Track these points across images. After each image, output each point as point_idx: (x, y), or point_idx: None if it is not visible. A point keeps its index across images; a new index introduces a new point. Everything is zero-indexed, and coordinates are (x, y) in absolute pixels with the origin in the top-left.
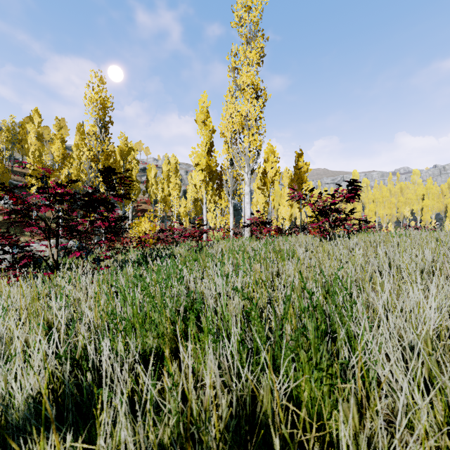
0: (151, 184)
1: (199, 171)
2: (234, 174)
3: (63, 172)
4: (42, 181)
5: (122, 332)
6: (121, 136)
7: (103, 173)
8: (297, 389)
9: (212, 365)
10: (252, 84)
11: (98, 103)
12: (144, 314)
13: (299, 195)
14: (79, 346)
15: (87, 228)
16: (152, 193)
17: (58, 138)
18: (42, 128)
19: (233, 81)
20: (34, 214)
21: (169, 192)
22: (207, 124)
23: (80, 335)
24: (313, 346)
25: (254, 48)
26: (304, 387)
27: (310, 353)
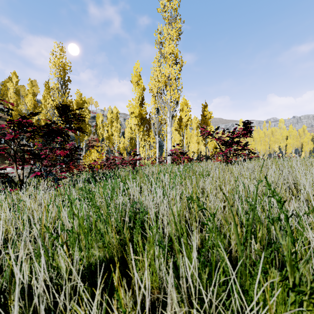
0: (99, 127)
1: (133, 118)
2: (159, 119)
3: (34, 117)
4: (8, 114)
5: (64, 247)
6: (77, 92)
7: (60, 110)
8: (266, 313)
9: (173, 295)
10: (173, 53)
11: (59, 66)
12: (90, 224)
13: (208, 132)
14: (19, 261)
15: (47, 154)
16: (100, 134)
17: (30, 93)
18: (19, 86)
19: (159, 51)
20: (2, 141)
21: (112, 133)
22: (140, 84)
23: (20, 249)
24: (289, 264)
25: (174, 27)
26: (275, 311)
27: (284, 272)
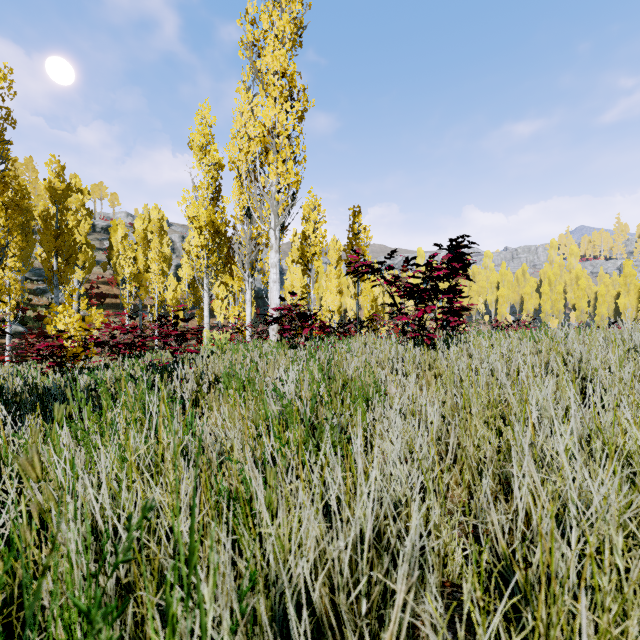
0: (117, 252)
1: (195, 231)
2: (253, 233)
3: None
4: None
5: None
6: (51, 162)
7: None
8: None
9: None
10: (283, 73)
11: None
12: None
13: (369, 262)
14: None
15: None
16: (119, 267)
17: None
18: None
19: (250, 67)
20: None
21: (146, 265)
22: (210, 153)
23: None
24: None
25: (287, 10)
26: None
27: None
